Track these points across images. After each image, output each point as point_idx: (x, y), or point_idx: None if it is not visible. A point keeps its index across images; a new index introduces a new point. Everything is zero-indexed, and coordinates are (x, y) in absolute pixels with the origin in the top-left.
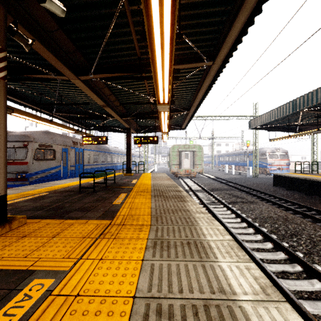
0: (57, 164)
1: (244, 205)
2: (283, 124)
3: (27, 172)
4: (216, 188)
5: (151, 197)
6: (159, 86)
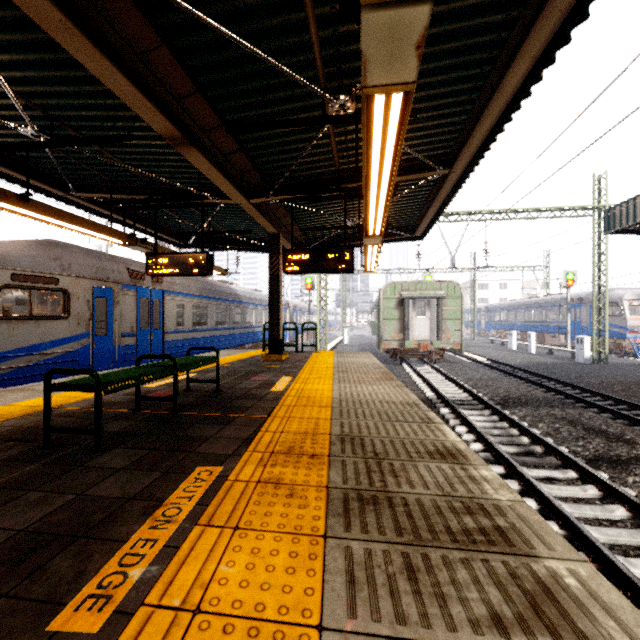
0: (77, 331)
1: None
2: None
3: None
4: (516, 398)
5: (326, 517)
6: None
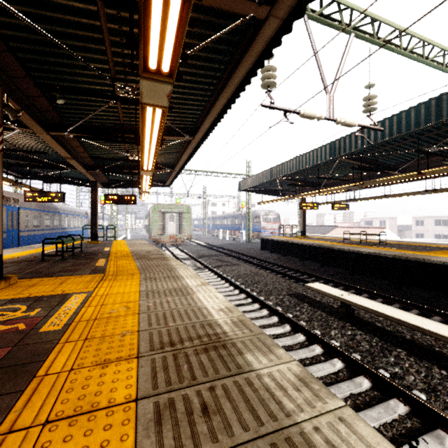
0: None
1: (227, 267)
2: (268, 187)
3: None
4: (205, 255)
5: (134, 260)
6: (145, 160)
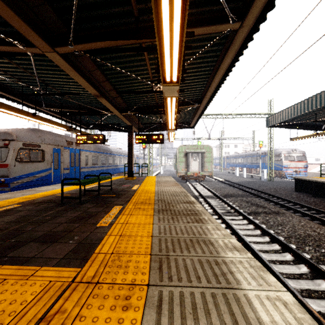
0: (47, 167)
1: (269, 217)
2: (306, 120)
3: (8, 177)
4: (230, 194)
5: (153, 213)
6: (165, 44)
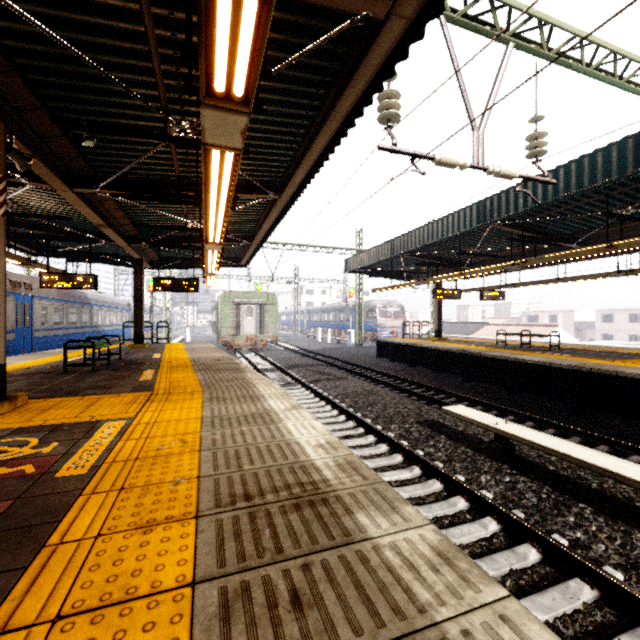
0: None
1: (329, 382)
2: (388, 268)
3: None
4: (297, 365)
5: (195, 371)
6: (210, 228)
